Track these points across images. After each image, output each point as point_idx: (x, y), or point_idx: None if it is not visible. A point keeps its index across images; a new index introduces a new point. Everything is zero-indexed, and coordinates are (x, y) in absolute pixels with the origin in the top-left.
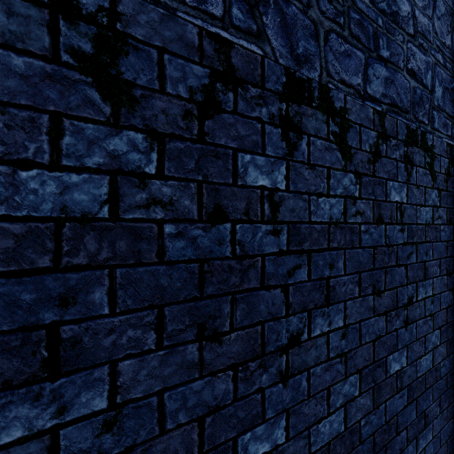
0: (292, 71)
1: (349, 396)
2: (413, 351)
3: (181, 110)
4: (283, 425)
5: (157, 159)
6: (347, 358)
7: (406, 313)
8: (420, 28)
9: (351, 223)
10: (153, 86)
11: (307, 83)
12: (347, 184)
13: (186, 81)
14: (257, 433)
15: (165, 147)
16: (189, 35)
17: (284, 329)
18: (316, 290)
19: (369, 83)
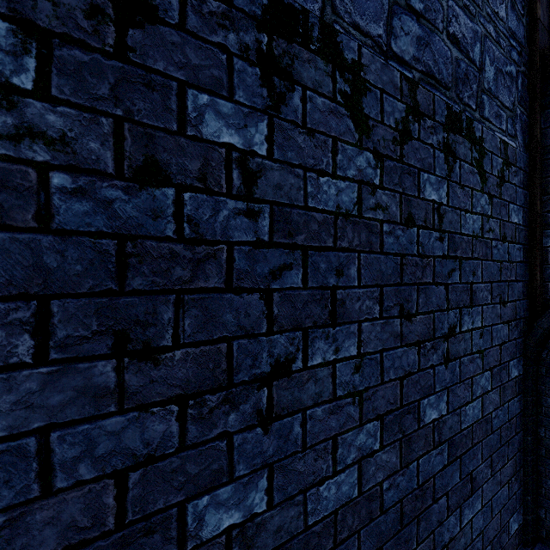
0: None
1: (365, 449)
2: (456, 396)
3: (83, 2)
4: (263, 487)
5: (37, 68)
6: (363, 399)
7: (447, 346)
8: None
9: (369, 219)
10: None
11: (302, 15)
12: (363, 165)
13: None
14: (220, 496)
15: (52, 53)
16: None
17: (264, 352)
18: (315, 302)
19: (395, 38)
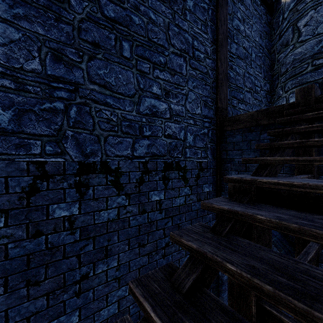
0: (83, 161)
1: (121, 296)
2: None
3: (17, 197)
4: (77, 314)
5: (5, 220)
6: (120, 279)
7: (164, 251)
8: (175, 112)
9: (123, 218)
10: (2, 192)
11: (93, 164)
12: (120, 201)
13: (20, 185)
14: (61, 319)
15: (9, 214)
16: (22, 166)
17: (77, 273)
18: (98, 253)
19: (136, 150)
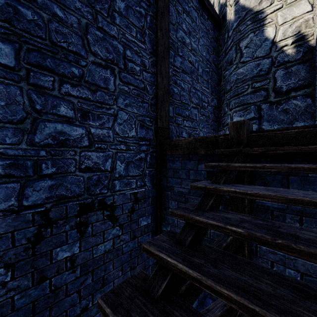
0: None
1: None
2: None
3: None
4: None
5: None
6: None
7: None
8: (97, 138)
9: None
10: None
11: None
12: None
13: None
14: None
15: None
16: None
17: None
18: None
19: (28, 198)
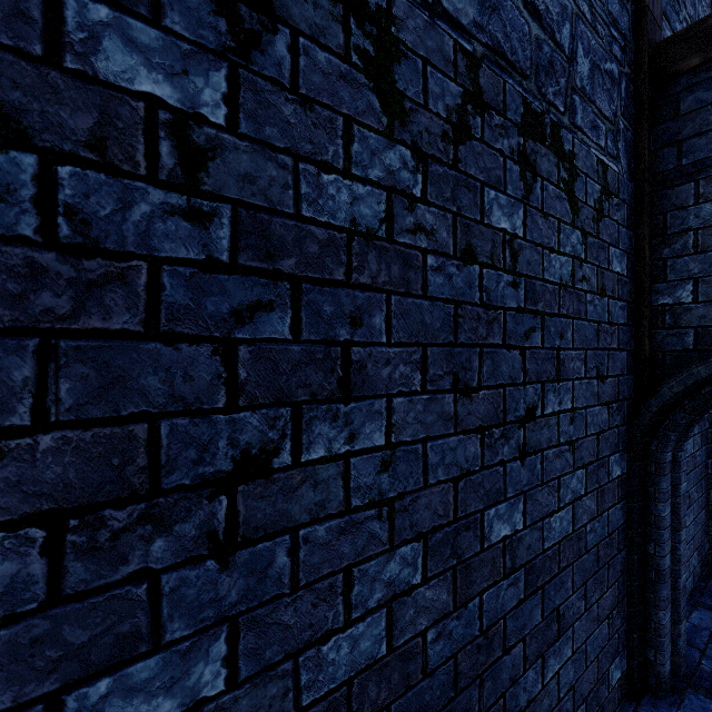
0: None
1: (399, 584)
2: (537, 503)
3: None
4: (219, 655)
5: None
6: (396, 510)
7: (524, 434)
8: None
9: (404, 246)
10: None
11: None
12: (396, 165)
13: None
14: (133, 677)
15: None
16: None
17: (222, 438)
18: (314, 364)
19: None
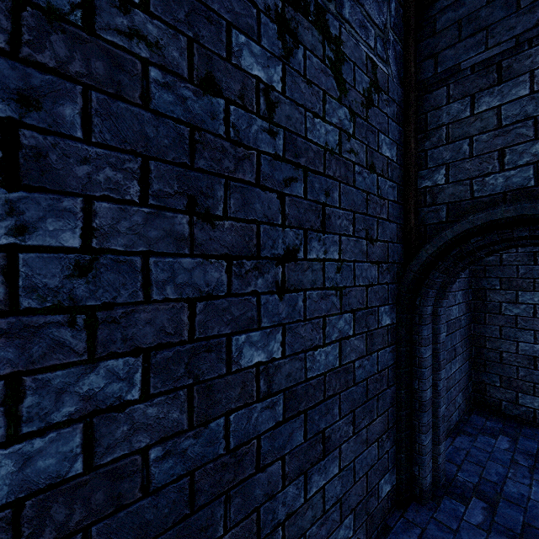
0: None
1: (105, 399)
2: (299, 336)
3: None
4: None
5: None
6: (99, 320)
7: (282, 272)
8: None
9: (113, 45)
10: None
11: None
12: None
13: None
14: None
15: None
16: None
17: None
18: None
19: None
